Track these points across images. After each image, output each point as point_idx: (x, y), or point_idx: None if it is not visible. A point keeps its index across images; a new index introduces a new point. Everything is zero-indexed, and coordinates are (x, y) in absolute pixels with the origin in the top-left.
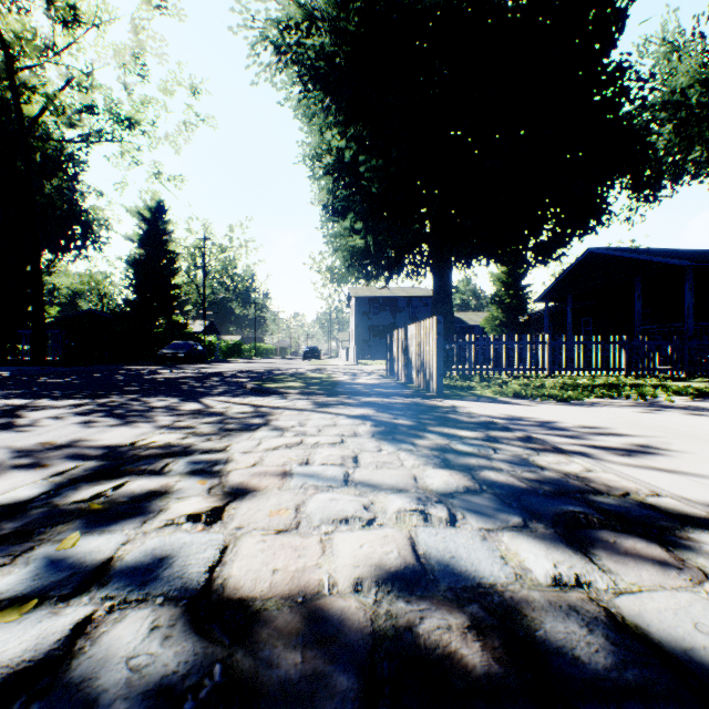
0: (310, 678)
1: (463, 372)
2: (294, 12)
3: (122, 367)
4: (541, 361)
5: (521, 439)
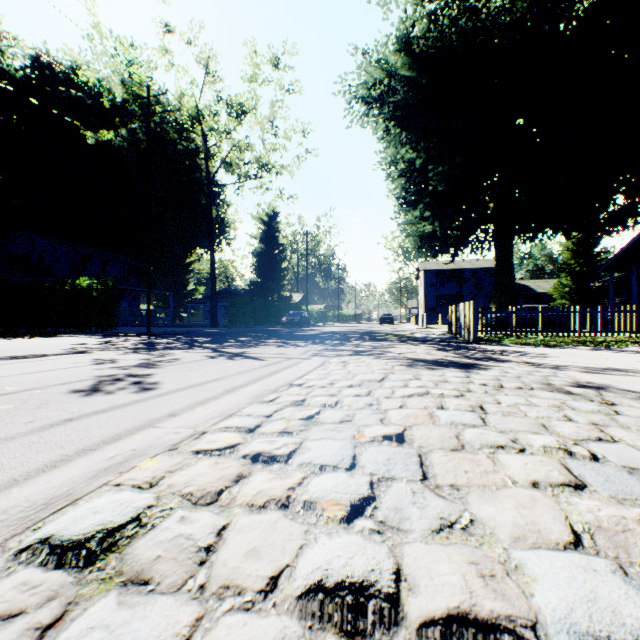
0: (425, 360)
1: (506, 333)
2: (378, 74)
3: (266, 328)
4: (572, 326)
5: (495, 353)
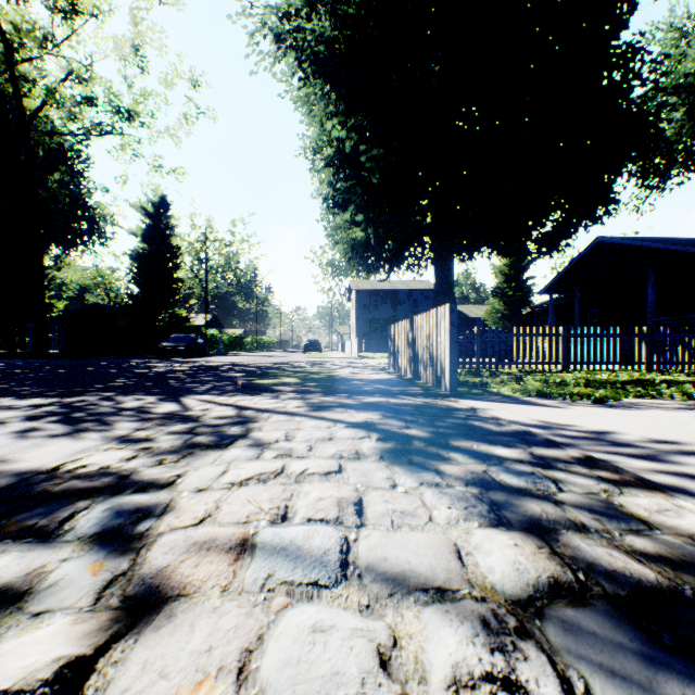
0: None
1: (471, 366)
2: None
3: (121, 360)
4: (554, 355)
5: (581, 461)
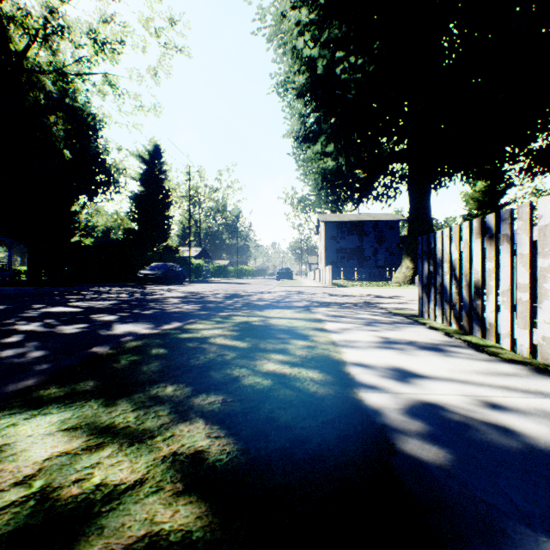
0: None
1: None
2: None
3: (89, 288)
4: None
5: None
